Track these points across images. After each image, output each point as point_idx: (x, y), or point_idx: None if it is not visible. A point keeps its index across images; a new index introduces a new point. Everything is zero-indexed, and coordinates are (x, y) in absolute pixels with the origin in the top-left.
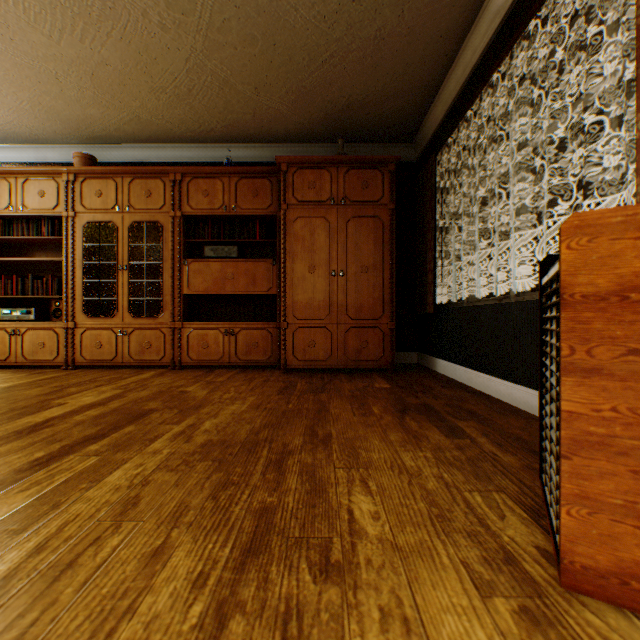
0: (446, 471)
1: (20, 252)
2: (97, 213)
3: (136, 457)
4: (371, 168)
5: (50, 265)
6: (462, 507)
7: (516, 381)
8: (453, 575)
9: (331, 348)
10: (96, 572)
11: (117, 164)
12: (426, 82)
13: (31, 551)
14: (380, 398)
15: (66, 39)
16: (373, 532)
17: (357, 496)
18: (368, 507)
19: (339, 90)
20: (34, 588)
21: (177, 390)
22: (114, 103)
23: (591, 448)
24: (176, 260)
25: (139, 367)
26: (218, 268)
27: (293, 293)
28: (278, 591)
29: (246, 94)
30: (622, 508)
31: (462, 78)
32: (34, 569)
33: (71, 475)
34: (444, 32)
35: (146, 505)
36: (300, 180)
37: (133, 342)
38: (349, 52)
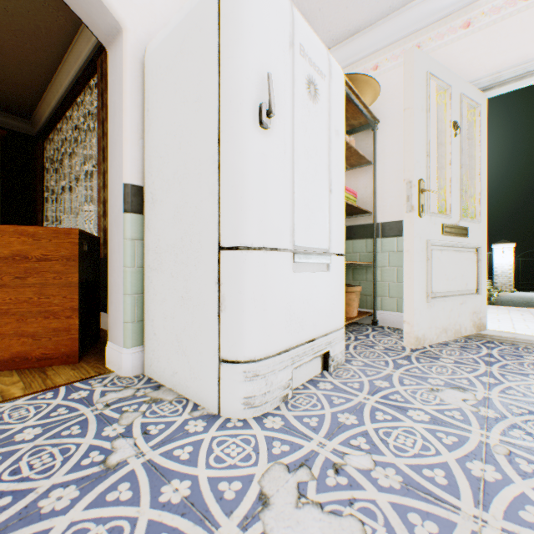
0: None
1: None
2: None
3: None
4: None
5: None
6: None
7: None
8: None
9: None
10: None
11: None
12: (30, 85)
13: None
14: None
15: None
16: None
17: None
18: None
19: None
20: None
21: None
22: None
23: (4, 315)
24: None
25: None
26: None
27: None
28: None
29: None
30: (15, 334)
31: (58, 98)
32: None
33: None
34: (35, 63)
35: None
36: None
37: None
38: None
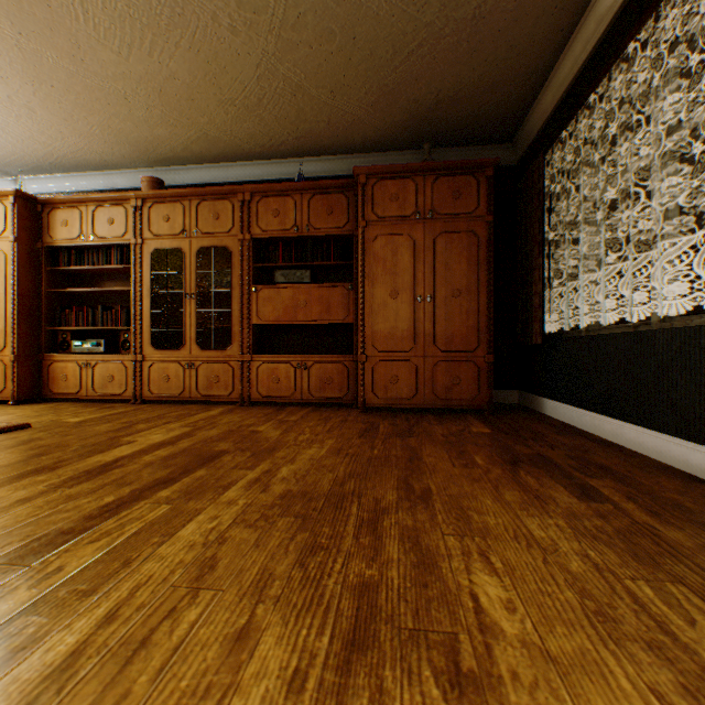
0: (591, 547)
1: (90, 282)
2: (164, 239)
3: (209, 507)
4: (464, 174)
5: (119, 295)
6: (628, 602)
7: (662, 430)
8: None
9: (416, 385)
10: (173, 656)
11: (184, 187)
12: (533, 67)
13: (101, 620)
14: (481, 445)
15: (135, 54)
16: (511, 630)
17: (479, 575)
18: (497, 592)
19: (427, 86)
20: (104, 671)
21: (248, 429)
22: (182, 121)
23: None
24: (245, 287)
25: (206, 403)
26: (289, 295)
27: (372, 322)
28: None
29: (320, 99)
30: None
31: (581, 56)
32: (104, 645)
33: (142, 526)
34: (560, 1)
35: (224, 569)
36: (380, 193)
37: (200, 376)
38: (441, 38)
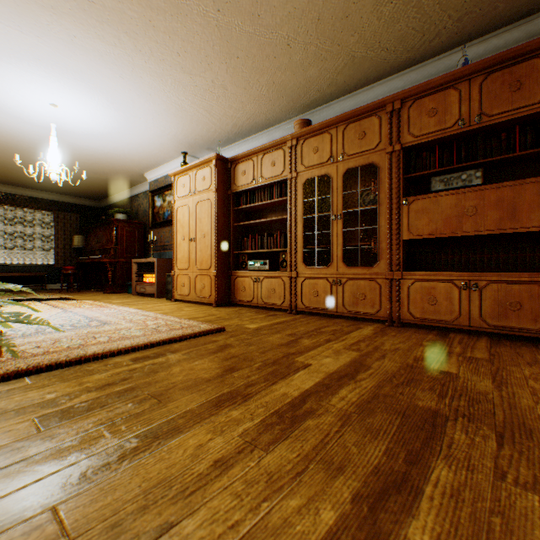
0: None
1: (258, 216)
2: (313, 169)
3: None
4: None
5: (277, 224)
6: None
7: None
8: None
9: None
10: None
11: None
12: None
13: None
14: None
15: None
16: None
17: None
18: None
19: None
20: None
21: (431, 368)
22: (331, 50)
23: None
24: (392, 201)
25: (349, 318)
26: (449, 203)
27: None
28: None
29: None
30: None
31: None
32: None
33: None
34: None
35: None
36: None
37: (345, 292)
38: None
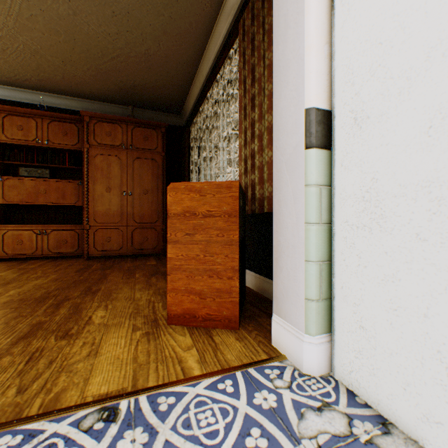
0: (154, 297)
1: None
2: None
3: None
4: (150, 128)
5: None
6: (150, 308)
7: None
8: (126, 328)
9: (123, 242)
10: None
11: None
12: (182, 84)
13: None
14: (145, 269)
15: None
16: (98, 322)
17: (99, 311)
18: (102, 314)
19: (127, 76)
20: None
21: None
22: None
23: (176, 270)
24: None
25: None
26: (32, 185)
27: (95, 205)
28: (35, 346)
29: (55, 63)
30: (185, 290)
31: (199, 88)
32: None
33: None
34: (186, 61)
35: None
36: (100, 129)
37: None
38: (130, 57)
